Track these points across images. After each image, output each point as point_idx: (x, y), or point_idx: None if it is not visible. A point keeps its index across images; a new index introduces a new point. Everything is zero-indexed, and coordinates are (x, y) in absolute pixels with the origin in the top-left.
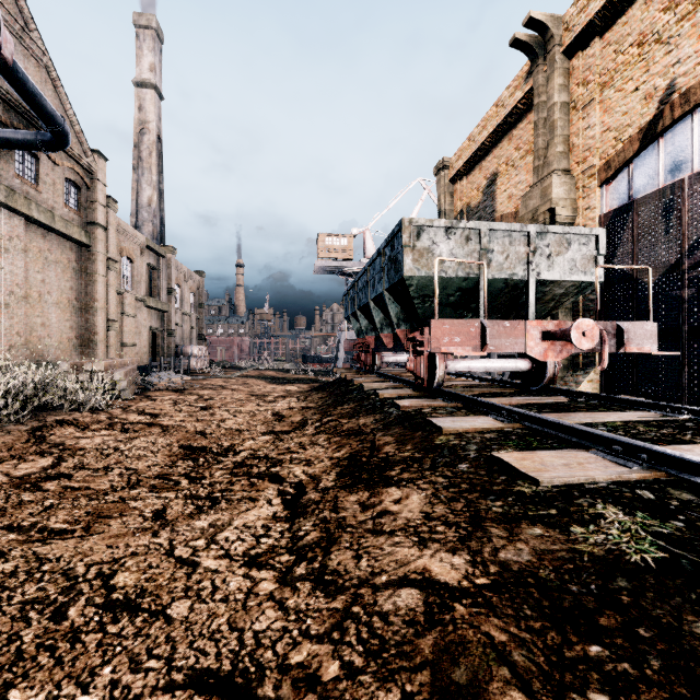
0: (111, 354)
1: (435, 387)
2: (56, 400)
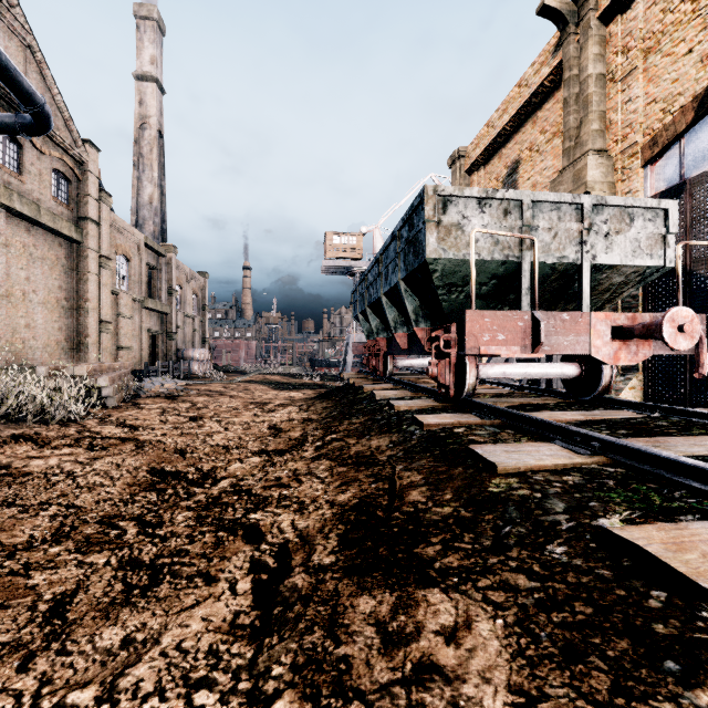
0: (104, 358)
1: (464, 398)
2: (17, 411)
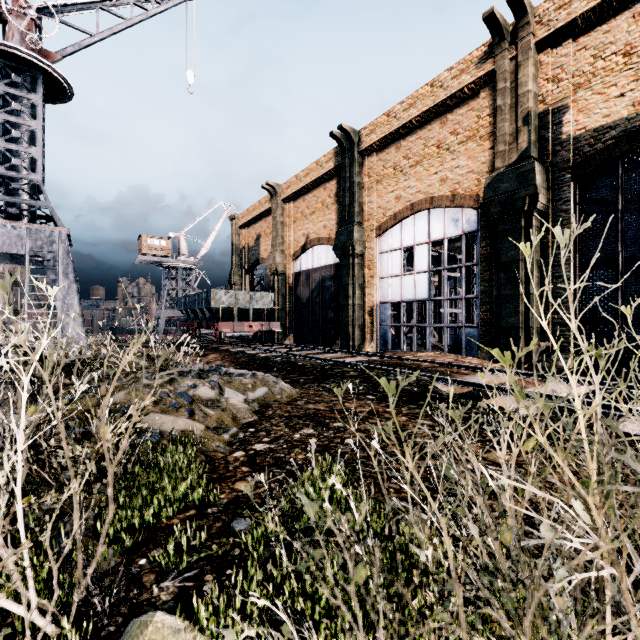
0: None
1: (222, 341)
2: None
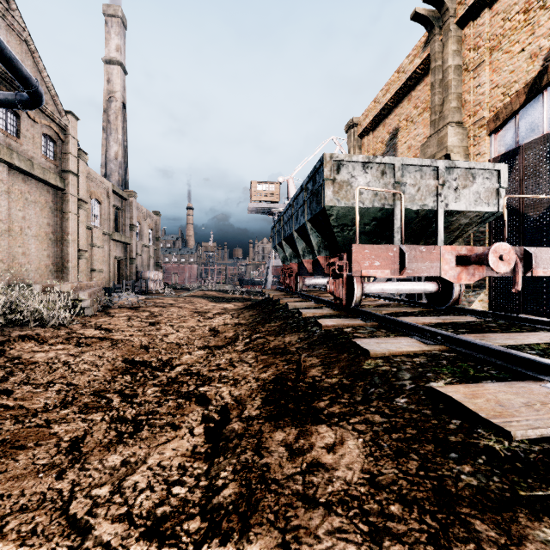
0: (81, 278)
1: (353, 307)
2: (21, 318)
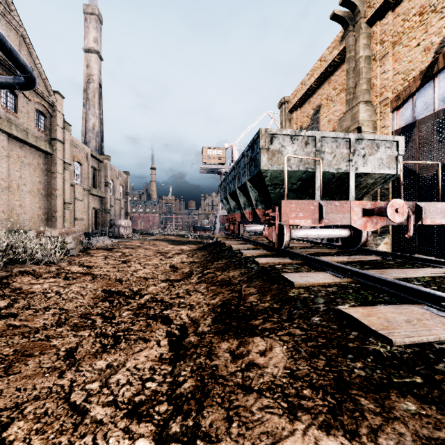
0: (66, 225)
1: (283, 249)
2: (21, 257)
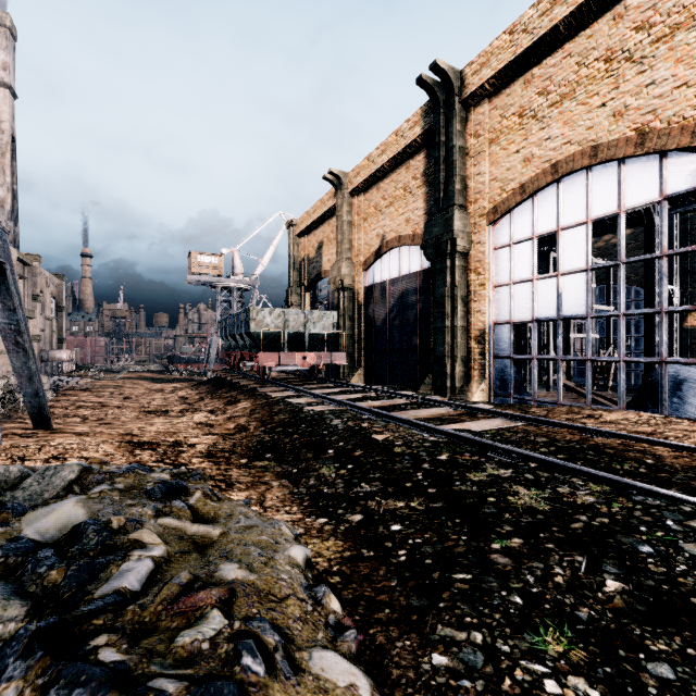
0: None
1: (266, 379)
2: None
